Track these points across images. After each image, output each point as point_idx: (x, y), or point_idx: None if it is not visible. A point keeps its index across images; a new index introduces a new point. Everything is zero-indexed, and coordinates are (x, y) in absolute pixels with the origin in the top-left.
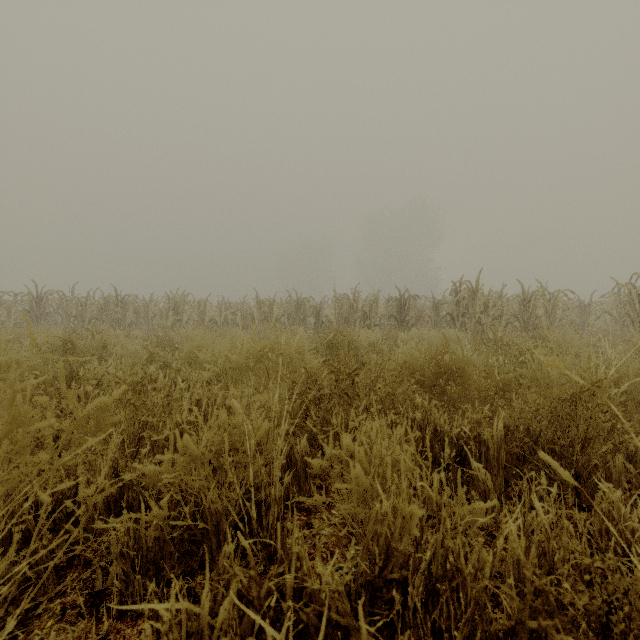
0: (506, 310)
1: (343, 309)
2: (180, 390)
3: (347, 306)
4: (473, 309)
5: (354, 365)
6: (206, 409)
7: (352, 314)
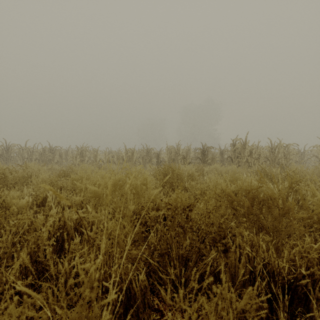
0: (262, 154)
1: (171, 154)
2: (53, 213)
3: (174, 152)
4: (243, 154)
5: (188, 201)
6: (70, 230)
7: (176, 157)
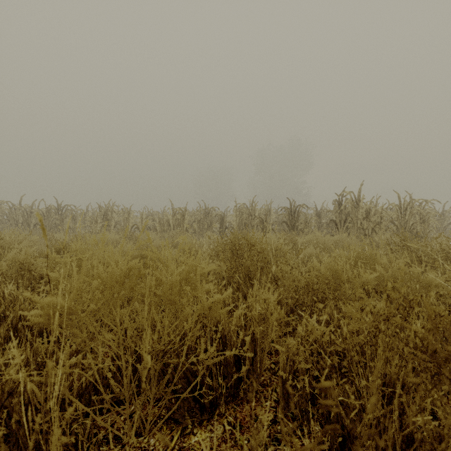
0: (385, 217)
1: (243, 216)
2: None
3: (246, 214)
4: (356, 216)
5: None
6: None
7: (250, 220)
